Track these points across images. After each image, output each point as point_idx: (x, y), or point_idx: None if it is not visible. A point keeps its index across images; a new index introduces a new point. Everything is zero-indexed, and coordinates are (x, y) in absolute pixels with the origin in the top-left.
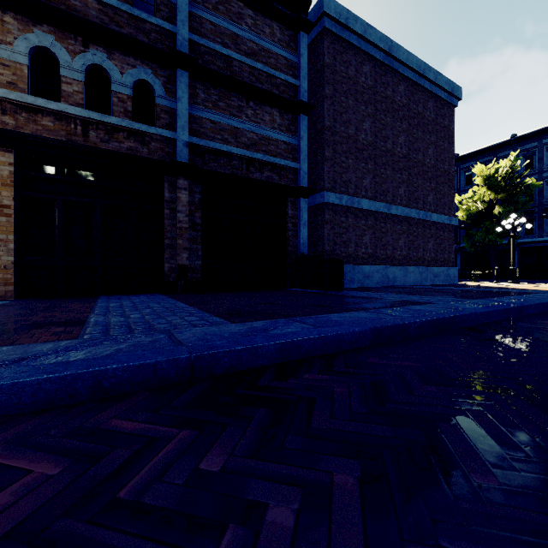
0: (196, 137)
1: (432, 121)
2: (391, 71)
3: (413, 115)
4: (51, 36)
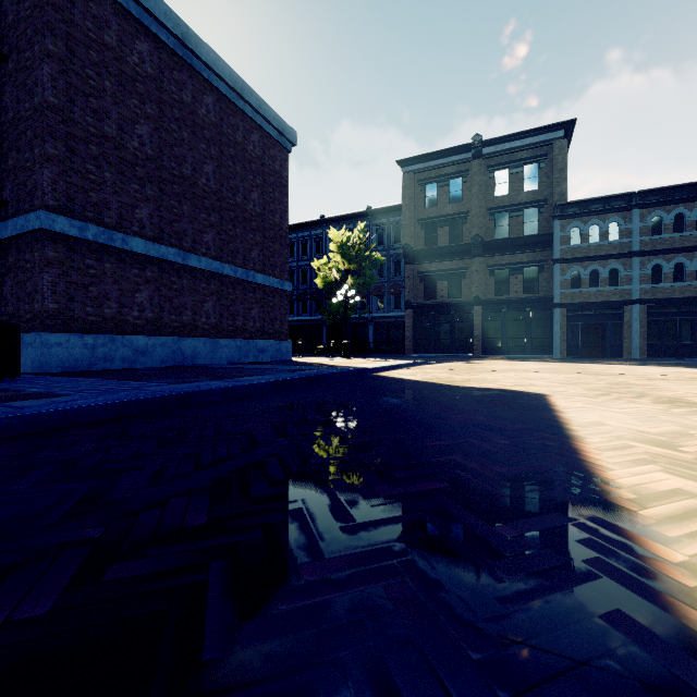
0: None
1: (258, 159)
2: (191, 70)
3: (229, 142)
4: None
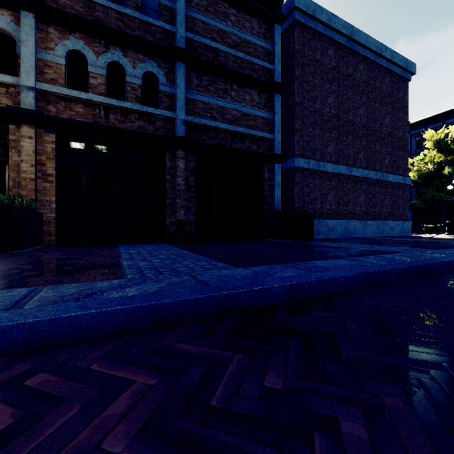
0: (191, 116)
1: (388, 94)
2: (352, 53)
3: (372, 89)
4: (82, 41)
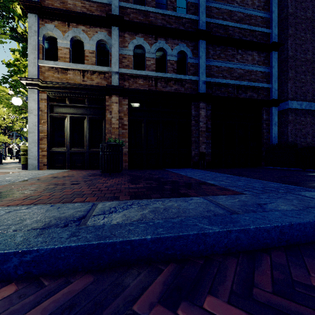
0: (208, 77)
1: None
2: None
3: None
4: (142, 38)
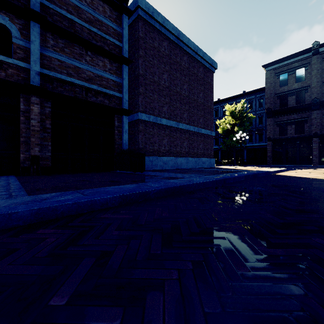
0: (47, 69)
1: (202, 78)
2: (179, 47)
3: (192, 74)
4: None
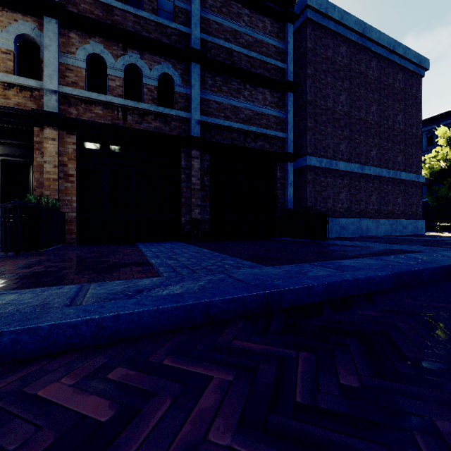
0: (205, 116)
1: (401, 90)
2: (364, 50)
3: (384, 86)
4: (101, 45)
